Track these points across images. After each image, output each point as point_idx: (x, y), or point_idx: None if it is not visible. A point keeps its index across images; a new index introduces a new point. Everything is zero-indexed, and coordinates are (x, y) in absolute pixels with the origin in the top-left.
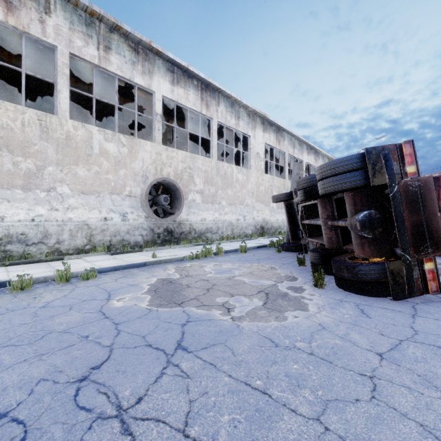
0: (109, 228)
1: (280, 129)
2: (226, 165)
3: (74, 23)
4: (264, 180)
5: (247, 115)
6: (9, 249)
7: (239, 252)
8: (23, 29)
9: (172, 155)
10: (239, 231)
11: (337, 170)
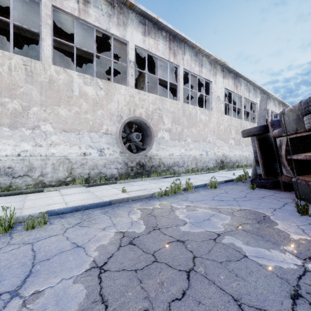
0: (88, 162)
1: (237, 76)
2: (191, 107)
3: None
4: (224, 120)
5: (208, 63)
6: None
7: (208, 187)
8: None
9: (144, 97)
10: (202, 165)
11: None
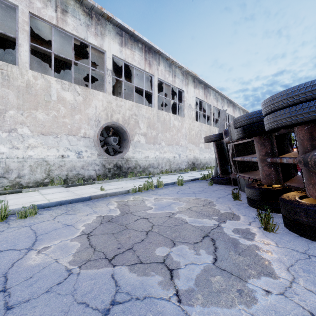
0: (66, 164)
1: (207, 87)
2: (165, 113)
3: None
4: (195, 126)
5: (181, 74)
6: None
7: (176, 185)
8: None
9: (121, 104)
10: (175, 166)
11: (296, 99)
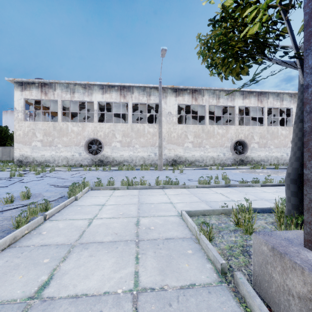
0: (219, 158)
1: None
2: (273, 128)
3: (210, 95)
4: None
5: (289, 97)
6: (196, 163)
7: (274, 169)
8: (198, 104)
9: (243, 129)
10: (283, 162)
11: None
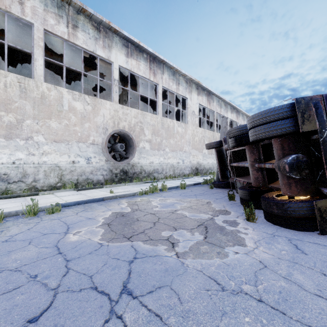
0: (77, 169)
1: (210, 93)
2: (169, 120)
3: (48, 5)
4: (198, 132)
5: (185, 82)
6: None
7: (179, 188)
8: (5, 8)
9: (127, 112)
10: (179, 172)
11: (268, 119)
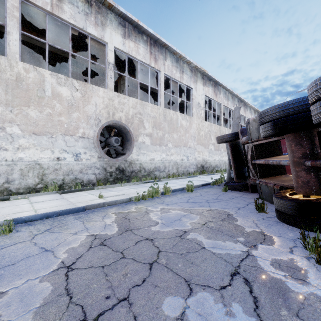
0: (62, 167)
1: (217, 84)
2: (172, 112)
3: None
4: (204, 126)
5: (189, 70)
6: None
7: (185, 191)
8: None
9: (124, 101)
10: (183, 170)
11: None
